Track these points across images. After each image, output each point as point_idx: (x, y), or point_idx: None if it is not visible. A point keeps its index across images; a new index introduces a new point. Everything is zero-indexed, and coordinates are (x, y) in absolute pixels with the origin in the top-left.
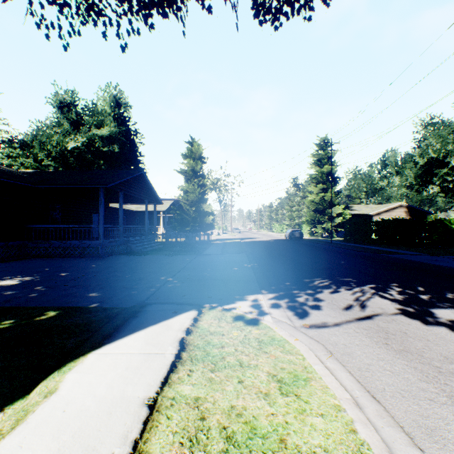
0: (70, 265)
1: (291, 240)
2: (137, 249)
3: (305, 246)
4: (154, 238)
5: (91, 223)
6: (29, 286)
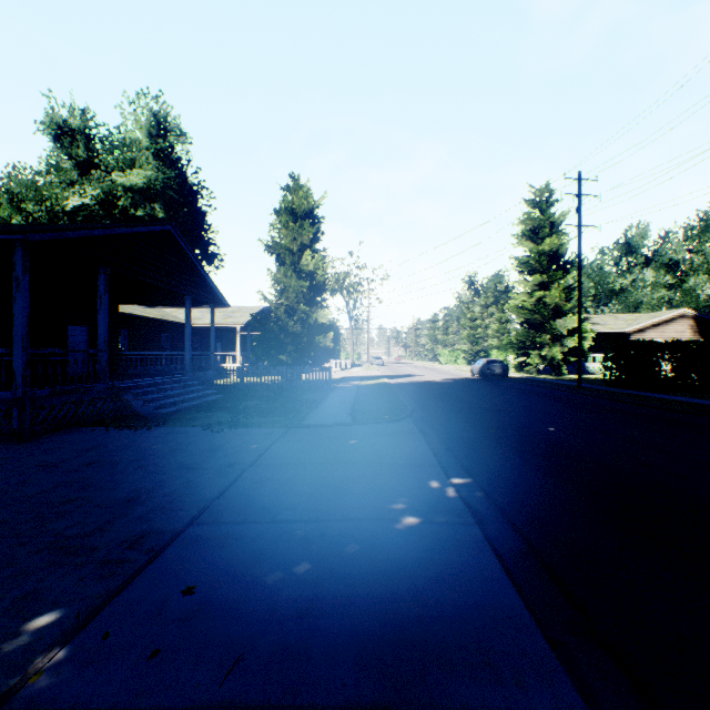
0: None
1: (487, 381)
2: (145, 408)
3: (533, 396)
4: (211, 378)
5: (64, 345)
6: None
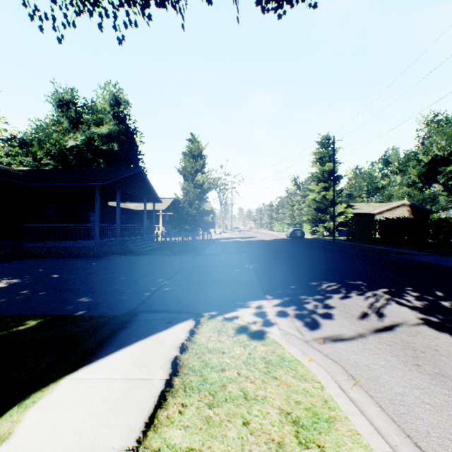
0: (63, 266)
1: (292, 240)
2: (135, 249)
3: (307, 246)
4: (153, 237)
5: (88, 222)
6: (15, 290)
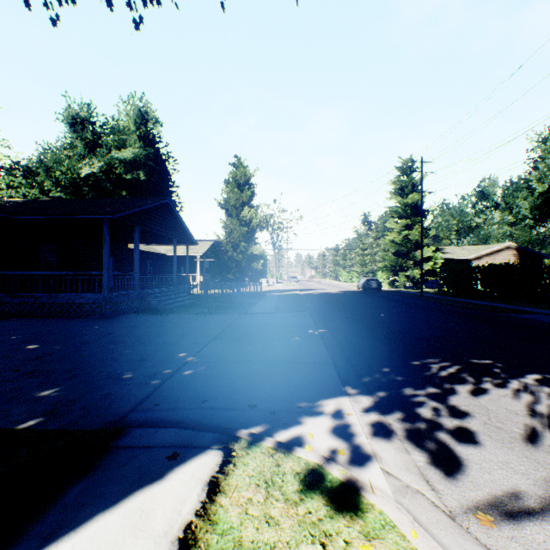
0: (53, 330)
1: (366, 292)
2: (159, 305)
3: (388, 301)
4: (187, 290)
5: (101, 269)
6: None
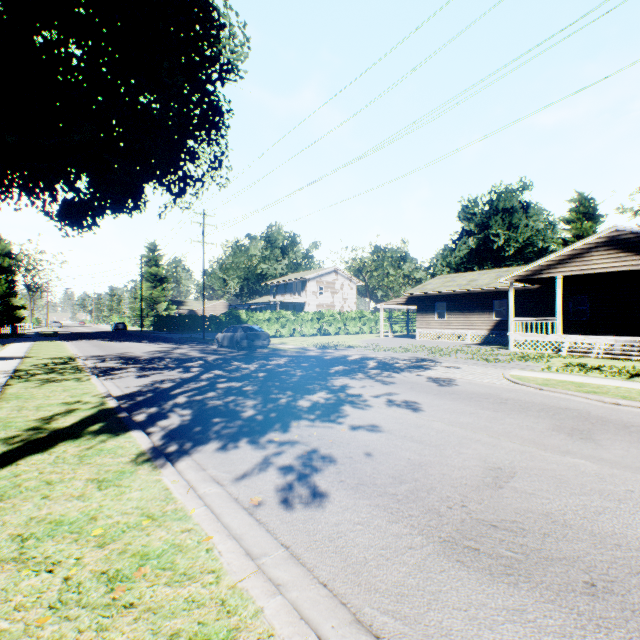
0: None
1: (114, 331)
2: None
3: (115, 333)
4: None
5: None
6: None
